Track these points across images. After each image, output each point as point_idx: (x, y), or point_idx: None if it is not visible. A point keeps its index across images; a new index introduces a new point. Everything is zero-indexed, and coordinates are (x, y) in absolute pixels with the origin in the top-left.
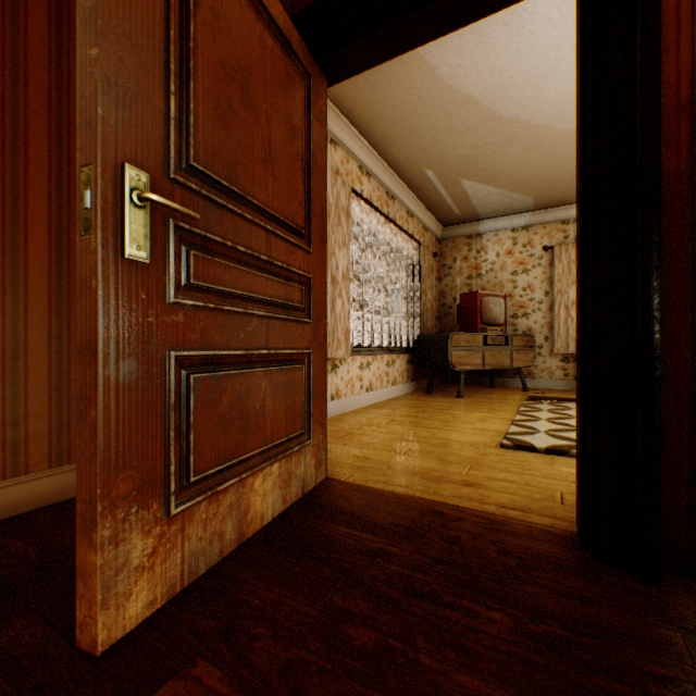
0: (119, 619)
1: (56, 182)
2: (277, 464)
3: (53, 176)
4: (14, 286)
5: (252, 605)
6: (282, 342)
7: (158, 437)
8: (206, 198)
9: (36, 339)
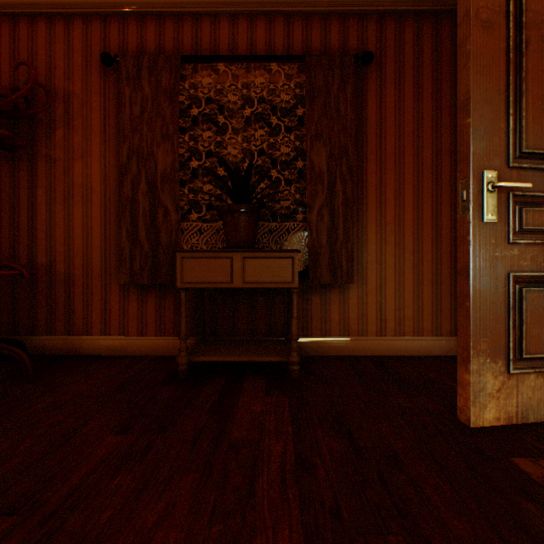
0: (479, 415)
1: (415, 181)
2: None
3: (414, 178)
4: (398, 240)
5: None
6: None
7: (500, 323)
8: (532, 169)
9: (406, 267)
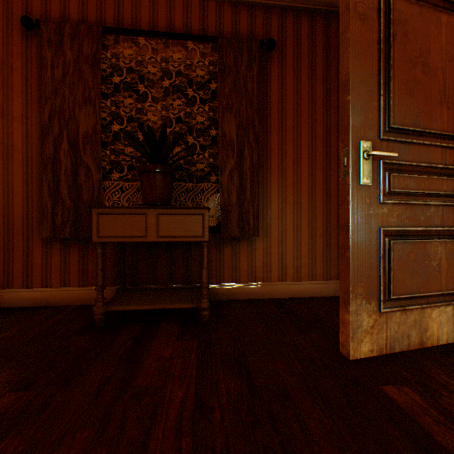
0: (357, 349)
1: (309, 151)
2: (450, 307)
3: (309, 149)
4: (296, 200)
5: (435, 379)
6: (453, 221)
7: (373, 270)
8: (398, 142)
9: (303, 223)
